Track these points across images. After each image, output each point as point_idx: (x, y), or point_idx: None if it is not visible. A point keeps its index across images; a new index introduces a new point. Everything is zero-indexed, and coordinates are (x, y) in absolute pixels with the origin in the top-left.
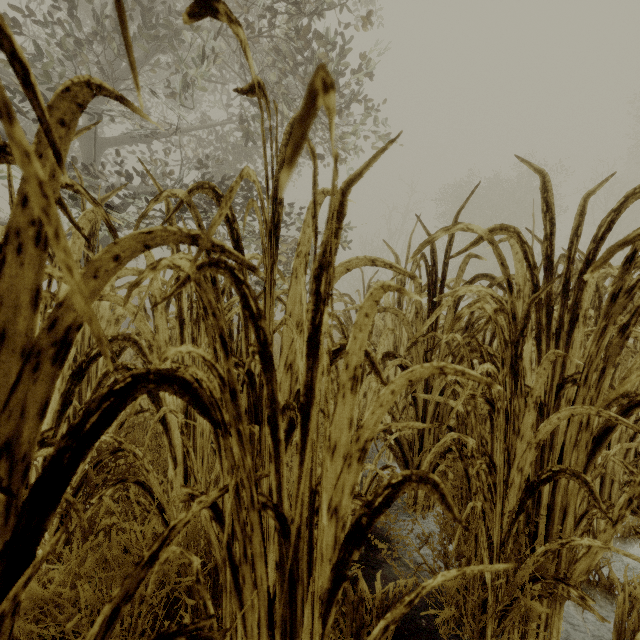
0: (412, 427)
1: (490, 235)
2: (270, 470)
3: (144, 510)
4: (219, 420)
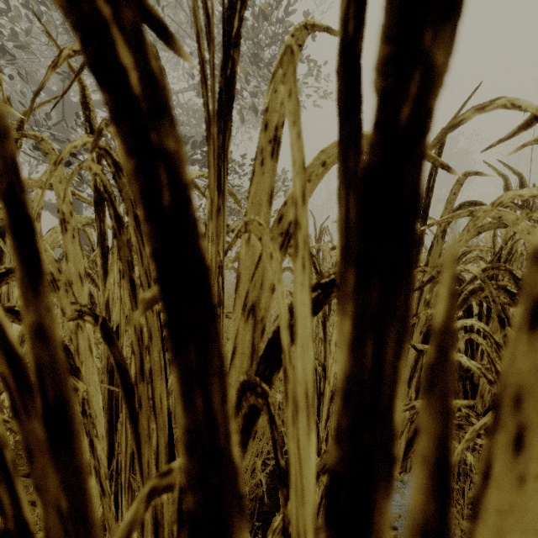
0: None
1: None
2: None
3: None
4: (5, 520)
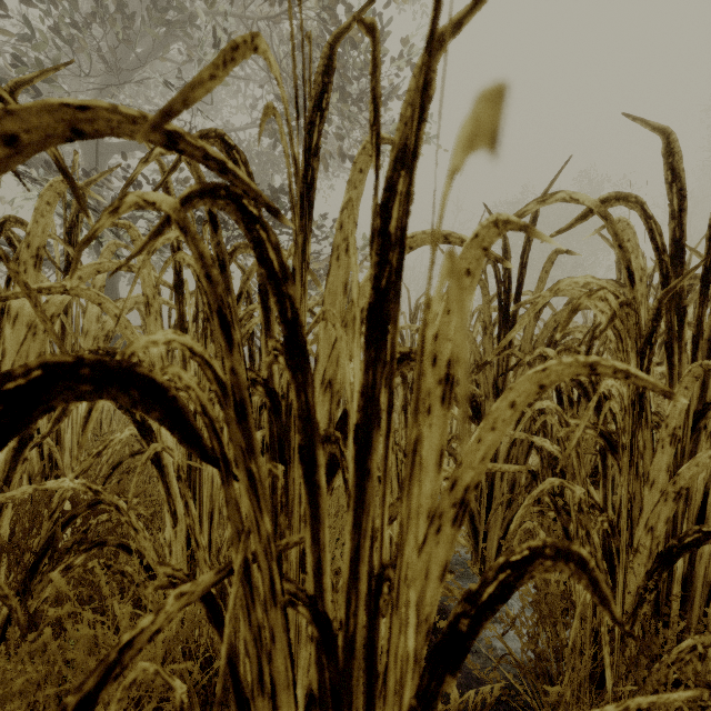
0: (500, 470)
1: (603, 207)
2: (302, 535)
3: (131, 583)
4: (216, 454)
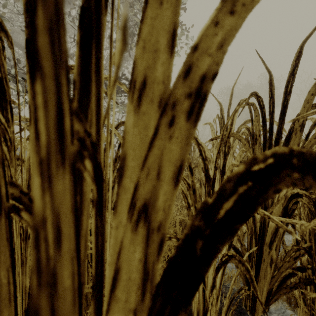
0: None
1: None
2: None
3: None
4: None
